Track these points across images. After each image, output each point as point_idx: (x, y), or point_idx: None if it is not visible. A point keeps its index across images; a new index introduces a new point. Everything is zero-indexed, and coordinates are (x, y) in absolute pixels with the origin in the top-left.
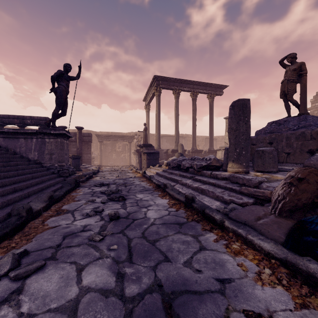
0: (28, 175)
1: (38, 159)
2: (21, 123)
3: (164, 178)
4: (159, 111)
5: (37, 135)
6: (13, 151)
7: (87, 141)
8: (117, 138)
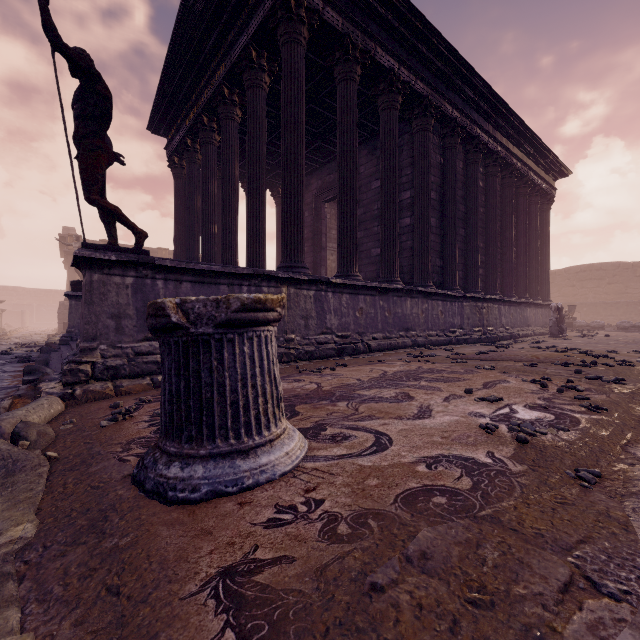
0: None
1: None
2: None
3: None
4: None
5: None
6: None
7: None
8: None
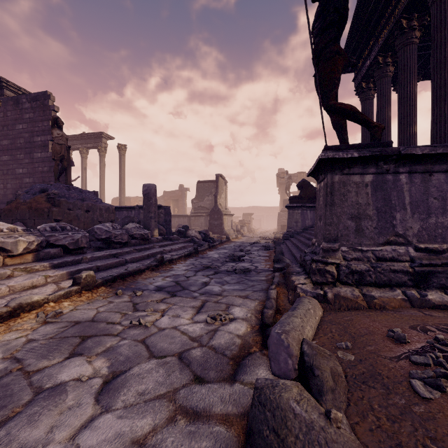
0: None
1: None
2: None
3: (137, 261)
4: None
5: None
6: None
7: None
8: None
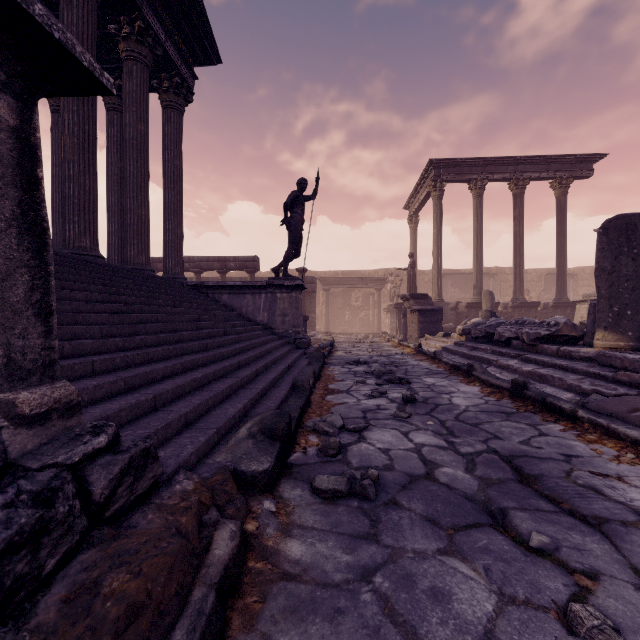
0: (271, 344)
1: (267, 323)
2: (222, 269)
3: (461, 357)
4: (439, 228)
5: (266, 289)
6: (239, 311)
7: (310, 291)
8: (355, 283)
